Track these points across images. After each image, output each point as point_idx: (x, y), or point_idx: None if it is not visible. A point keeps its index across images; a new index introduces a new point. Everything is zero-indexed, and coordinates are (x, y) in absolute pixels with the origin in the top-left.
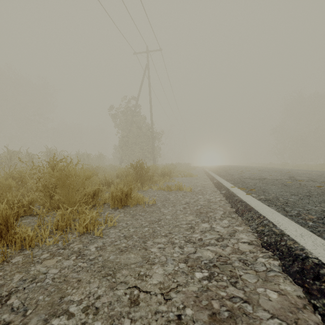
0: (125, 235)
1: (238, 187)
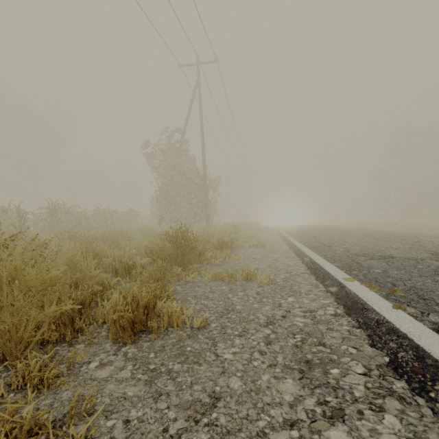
0: None
1: (359, 279)
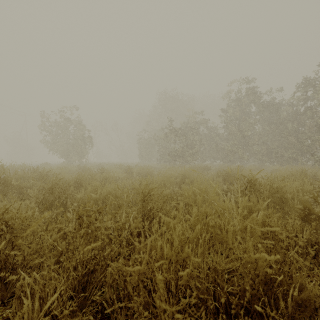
0: None
1: None
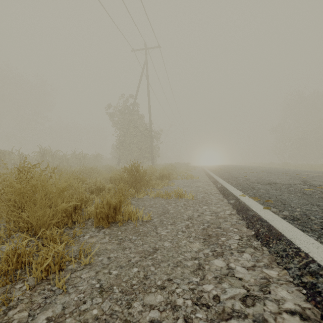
0: (101, 286)
1: (249, 195)
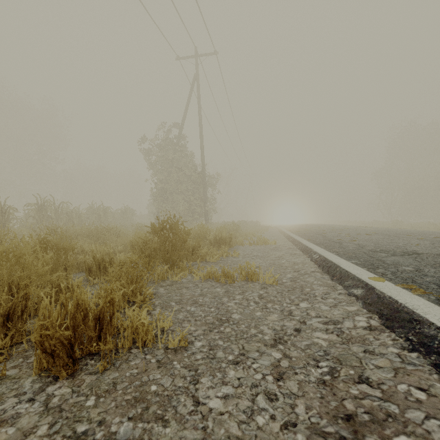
0: None
1: (389, 278)
